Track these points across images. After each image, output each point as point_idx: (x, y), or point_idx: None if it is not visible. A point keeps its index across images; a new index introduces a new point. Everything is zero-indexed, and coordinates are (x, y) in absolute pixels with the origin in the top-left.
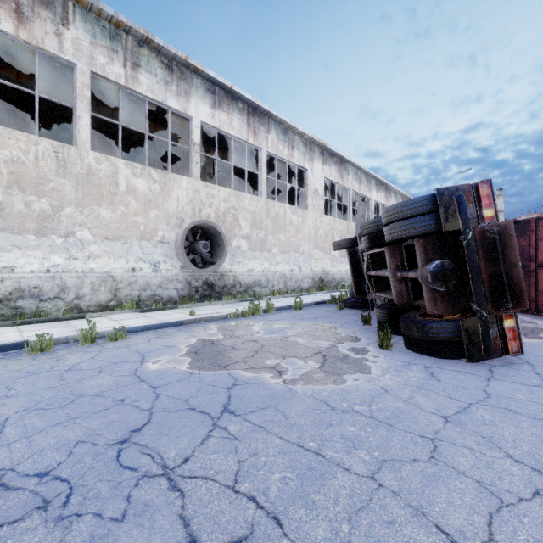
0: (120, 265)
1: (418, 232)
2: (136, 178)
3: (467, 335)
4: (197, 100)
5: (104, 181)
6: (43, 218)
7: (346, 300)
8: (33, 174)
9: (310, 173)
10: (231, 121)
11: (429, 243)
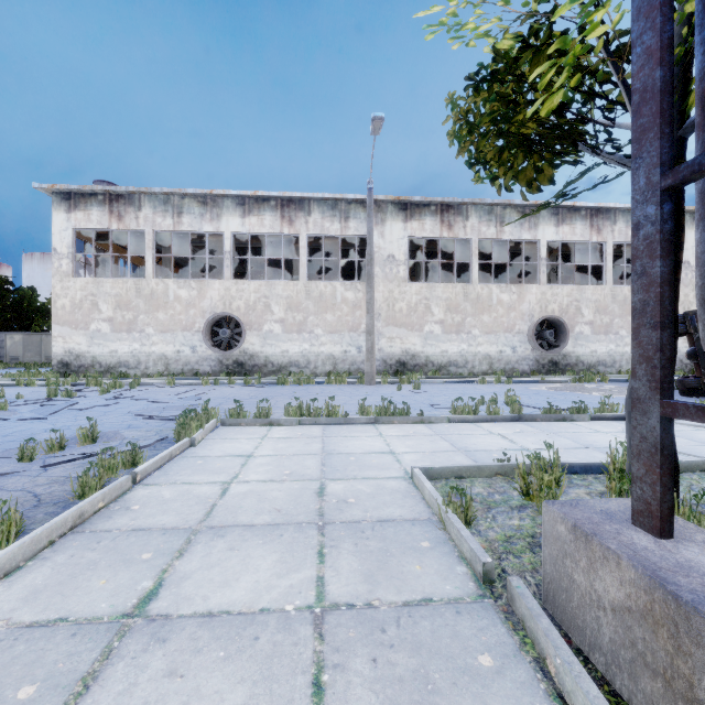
0: (493, 349)
1: None
2: (502, 294)
3: (704, 385)
4: (543, 226)
5: (485, 300)
6: (458, 325)
7: None
8: (454, 303)
9: None
10: (573, 230)
11: (690, 338)
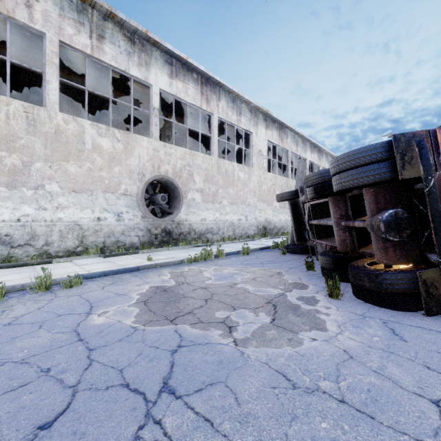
0: (86, 215)
1: (372, 181)
2: (101, 137)
3: (425, 287)
4: (156, 70)
5: (72, 140)
6: (14, 172)
7: (288, 246)
8: (4, 132)
9: (255, 136)
10: (186, 90)
11: (381, 192)
